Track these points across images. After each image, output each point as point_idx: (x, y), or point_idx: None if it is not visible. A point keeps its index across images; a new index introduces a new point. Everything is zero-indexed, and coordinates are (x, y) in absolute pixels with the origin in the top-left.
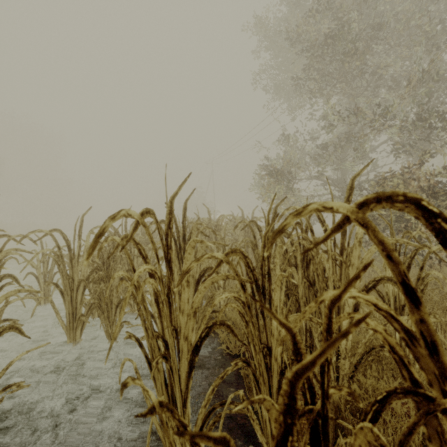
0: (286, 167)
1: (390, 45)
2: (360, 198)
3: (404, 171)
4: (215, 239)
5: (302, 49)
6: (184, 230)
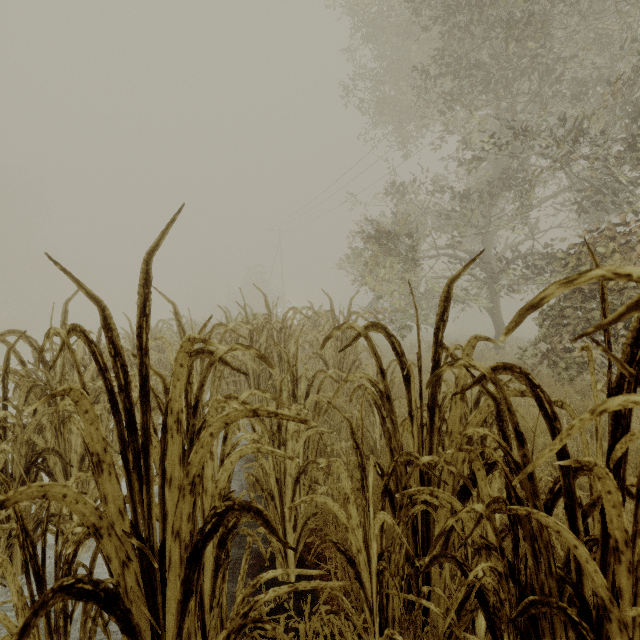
0: (401, 229)
1: (583, 16)
2: (506, 282)
3: (611, 232)
4: (278, 356)
5: (435, 17)
6: (144, 364)
